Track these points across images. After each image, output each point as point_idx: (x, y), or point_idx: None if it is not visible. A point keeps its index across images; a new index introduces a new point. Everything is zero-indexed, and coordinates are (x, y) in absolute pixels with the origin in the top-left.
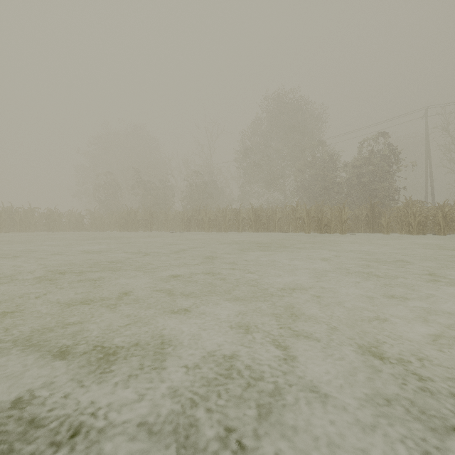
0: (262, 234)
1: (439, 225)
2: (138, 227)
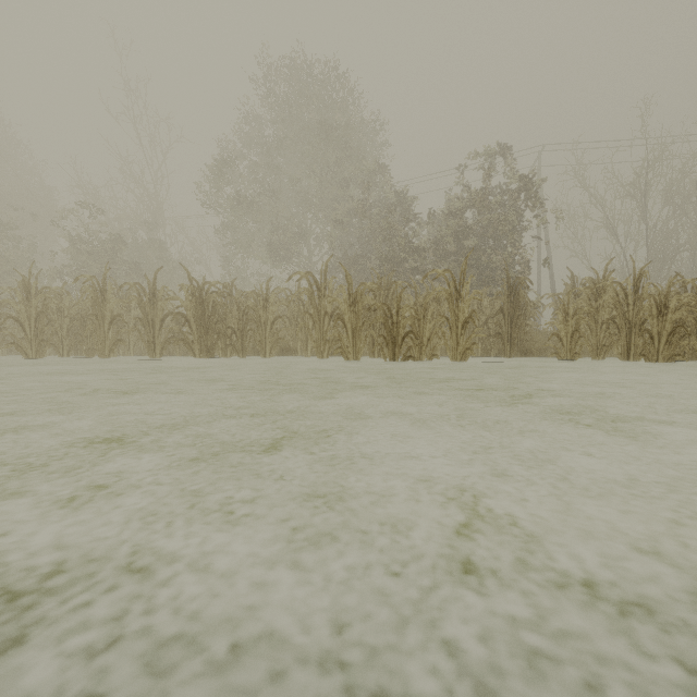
0: (228, 362)
1: None
2: None
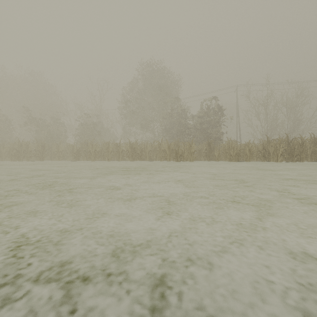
0: (137, 162)
1: (246, 155)
2: (30, 157)
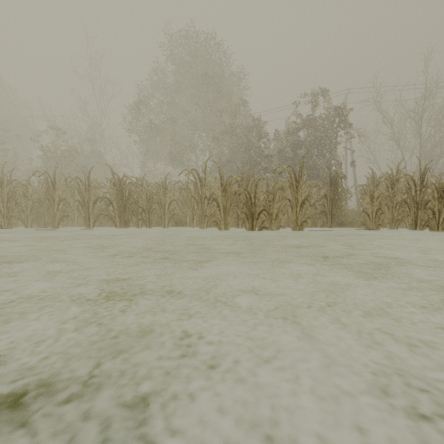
0: (139, 230)
1: None
2: None
